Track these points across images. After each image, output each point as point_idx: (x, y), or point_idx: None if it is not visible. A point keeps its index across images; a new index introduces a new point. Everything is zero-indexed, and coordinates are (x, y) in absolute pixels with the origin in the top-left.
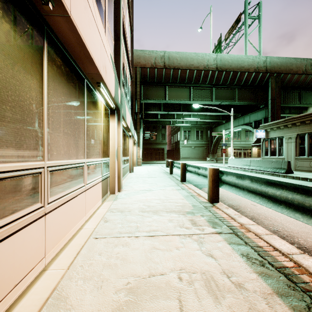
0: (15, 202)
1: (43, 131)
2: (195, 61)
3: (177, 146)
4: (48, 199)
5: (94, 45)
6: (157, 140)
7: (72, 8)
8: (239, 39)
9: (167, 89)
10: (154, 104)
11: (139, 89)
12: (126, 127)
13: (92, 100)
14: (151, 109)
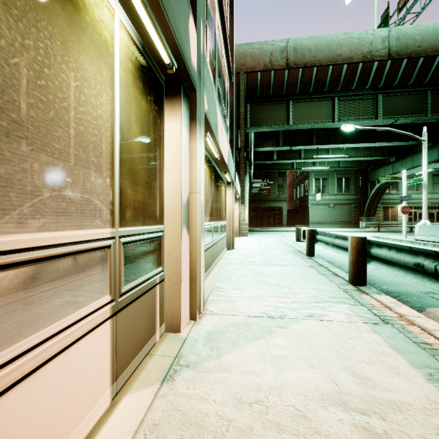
0: None
1: None
2: (344, 48)
3: (303, 205)
4: None
5: None
6: (270, 194)
7: None
8: (428, 2)
9: (292, 107)
10: (268, 135)
11: (243, 109)
12: (220, 160)
13: None
14: (263, 144)
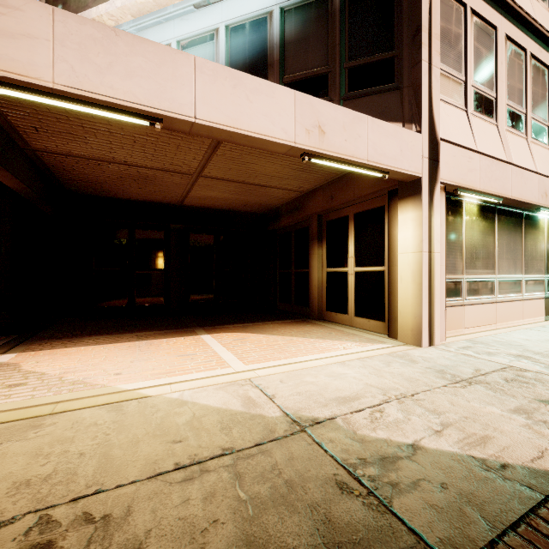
0: (485, 291)
1: (495, 260)
2: None
3: None
4: (497, 295)
5: (530, 191)
6: None
7: (512, 192)
8: None
9: None
10: None
11: None
12: None
13: (531, 223)
14: None
